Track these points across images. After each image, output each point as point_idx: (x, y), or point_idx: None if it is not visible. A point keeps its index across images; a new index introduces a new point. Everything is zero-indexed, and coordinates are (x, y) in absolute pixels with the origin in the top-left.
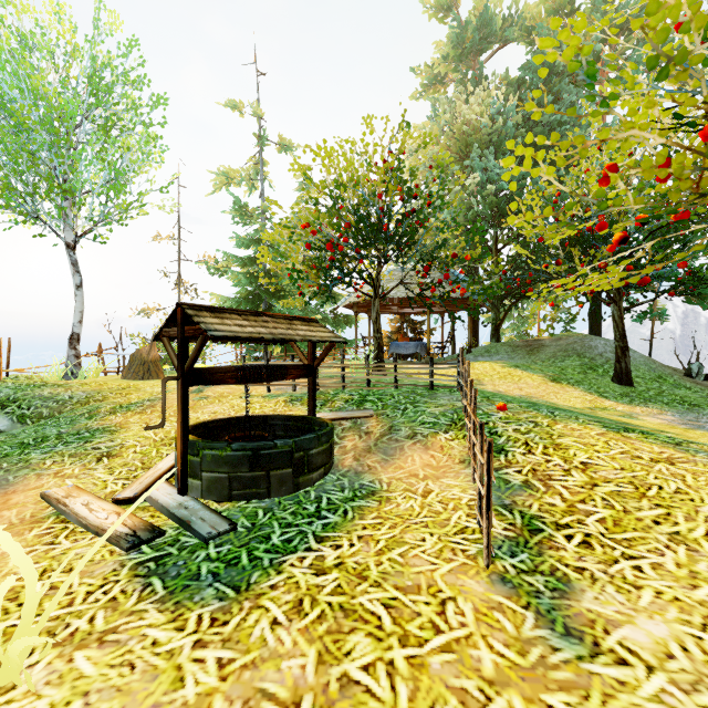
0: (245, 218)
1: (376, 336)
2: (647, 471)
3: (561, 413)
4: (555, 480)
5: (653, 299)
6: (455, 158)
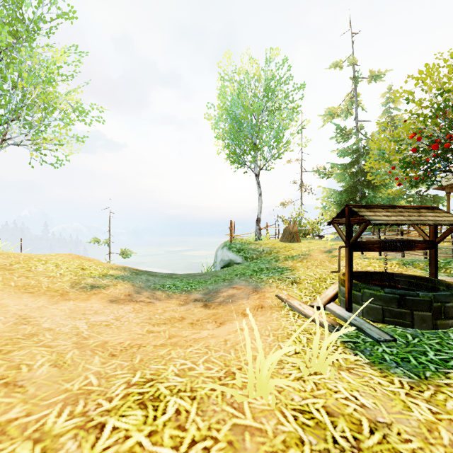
0: (343, 137)
1: None
2: None
3: None
4: None
5: None
6: None
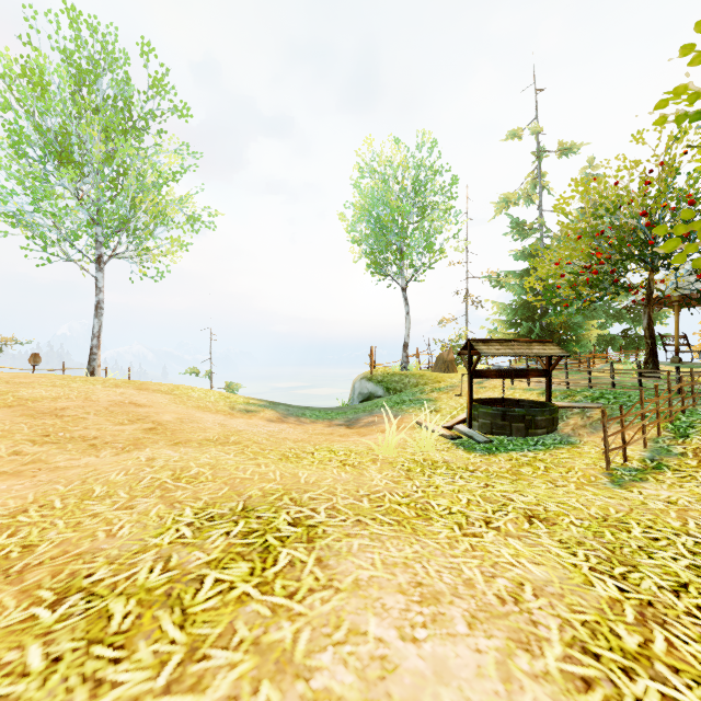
0: (522, 232)
1: (647, 342)
2: None
3: None
4: None
5: None
6: None
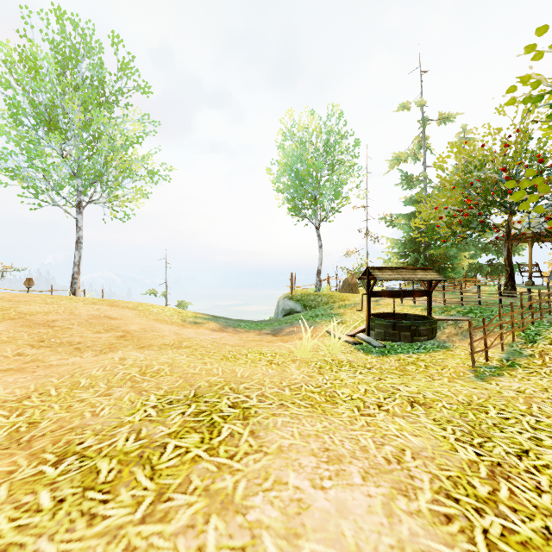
0: (410, 183)
1: (506, 269)
2: None
3: None
4: (548, 355)
5: None
6: None
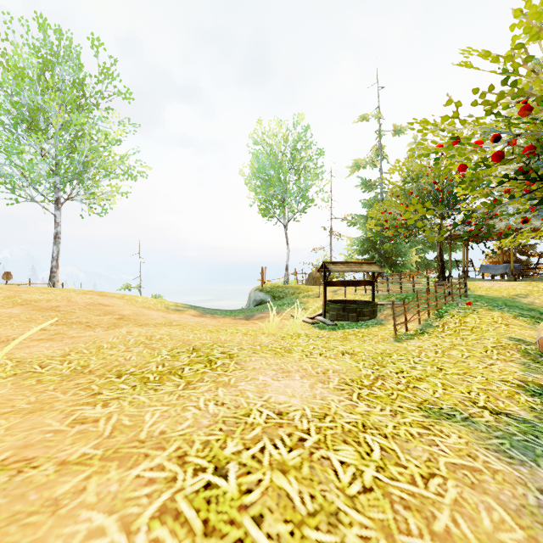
0: (369, 187)
1: (439, 264)
2: (487, 325)
3: (509, 309)
4: (447, 325)
5: None
6: None
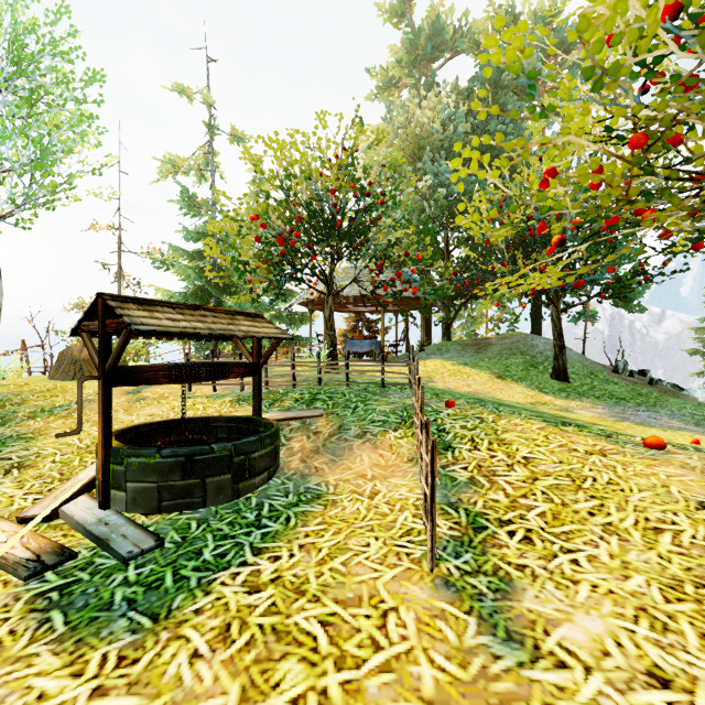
0: (193, 209)
1: (330, 334)
2: (583, 464)
3: (505, 408)
4: (499, 476)
5: (586, 301)
6: (408, 161)
